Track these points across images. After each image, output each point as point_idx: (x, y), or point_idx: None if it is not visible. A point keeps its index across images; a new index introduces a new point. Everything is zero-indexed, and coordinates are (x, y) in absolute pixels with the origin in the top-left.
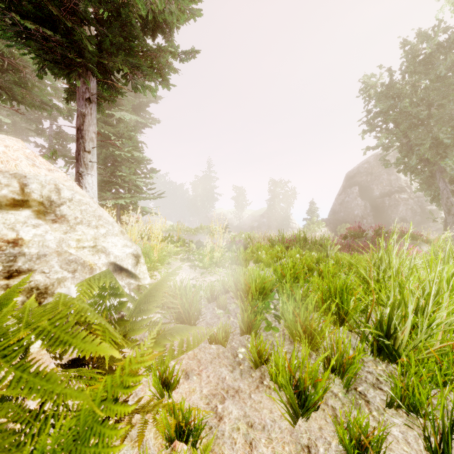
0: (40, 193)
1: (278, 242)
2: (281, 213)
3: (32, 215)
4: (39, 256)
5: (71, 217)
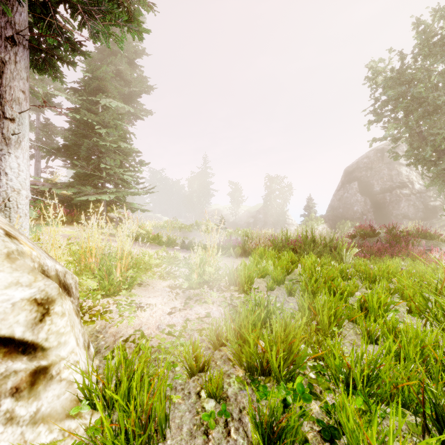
0: None
1: (281, 244)
2: (277, 209)
3: None
4: None
5: None
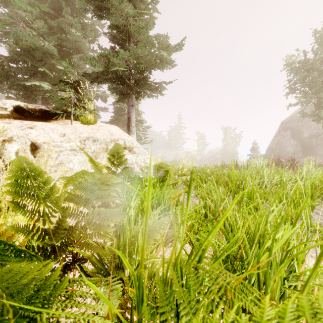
0: (128, 144)
1: (221, 168)
2: (231, 151)
3: (128, 151)
4: (131, 163)
5: (137, 152)
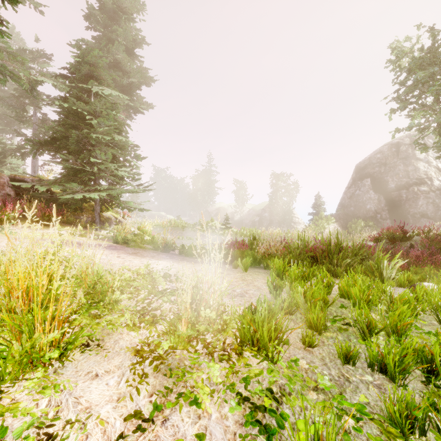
0: None
1: (298, 250)
2: (283, 208)
3: None
4: None
5: None
